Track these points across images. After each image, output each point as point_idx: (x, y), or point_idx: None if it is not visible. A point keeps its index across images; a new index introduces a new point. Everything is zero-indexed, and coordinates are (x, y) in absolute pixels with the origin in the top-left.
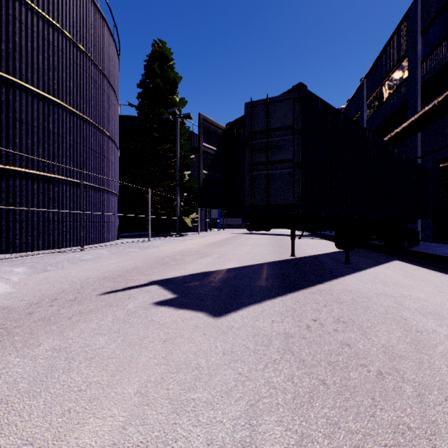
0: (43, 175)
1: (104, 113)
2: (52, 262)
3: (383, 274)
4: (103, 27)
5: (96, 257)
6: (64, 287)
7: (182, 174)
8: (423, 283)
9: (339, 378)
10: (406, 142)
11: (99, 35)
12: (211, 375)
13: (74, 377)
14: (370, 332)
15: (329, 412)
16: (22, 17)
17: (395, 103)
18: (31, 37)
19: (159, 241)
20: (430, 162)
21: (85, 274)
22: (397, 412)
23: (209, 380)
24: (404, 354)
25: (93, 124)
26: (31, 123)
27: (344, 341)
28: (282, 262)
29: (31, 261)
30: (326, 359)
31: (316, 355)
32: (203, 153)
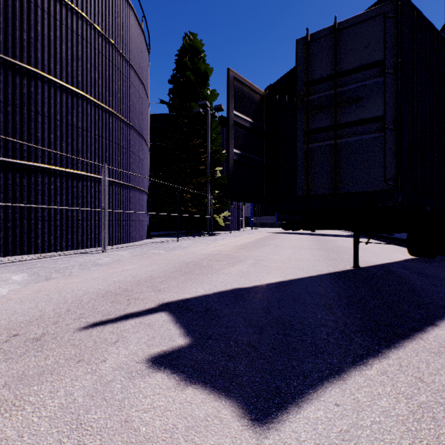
0: (66, 171)
1: (132, 107)
2: (61, 267)
3: None
4: (130, 16)
5: (114, 261)
6: (46, 309)
7: (213, 171)
8: None
9: None
10: None
11: (126, 24)
12: None
13: None
14: None
15: None
16: (44, 5)
17: None
18: (53, 26)
19: (188, 241)
20: None
21: (88, 285)
22: None
23: None
24: None
25: (120, 118)
26: (54, 116)
27: None
28: (342, 276)
29: (41, 265)
30: None
31: None
32: (234, 125)
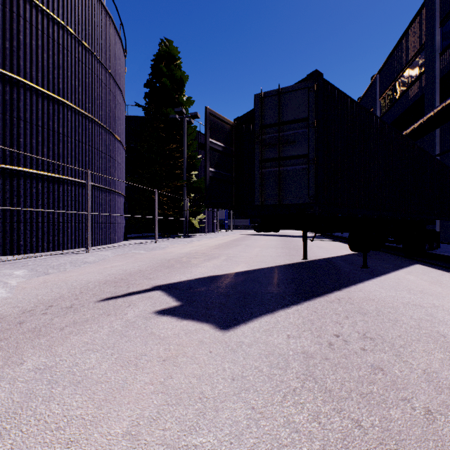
0: (48, 175)
1: (110, 113)
2: (55, 264)
3: (405, 279)
4: (109, 25)
5: (100, 259)
6: (62, 292)
7: (189, 175)
8: None
9: (377, 418)
10: (423, 139)
11: (104, 33)
12: (217, 410)
13: (54, 409)
14: (405, 353)
15: None
16: (27, 15)
17: (410, 99)
18: (35, 35)
19: (166, 243)
20: None
21: (87, 277)
22: None
23: (215, 417)
24: None
25: (99, 124)
26: (36, 122)
27: (376, 365)
28: (293, 266)
29: (33, 263)
30: (357, 389)
31: (344, 384)
32: (210, 150)
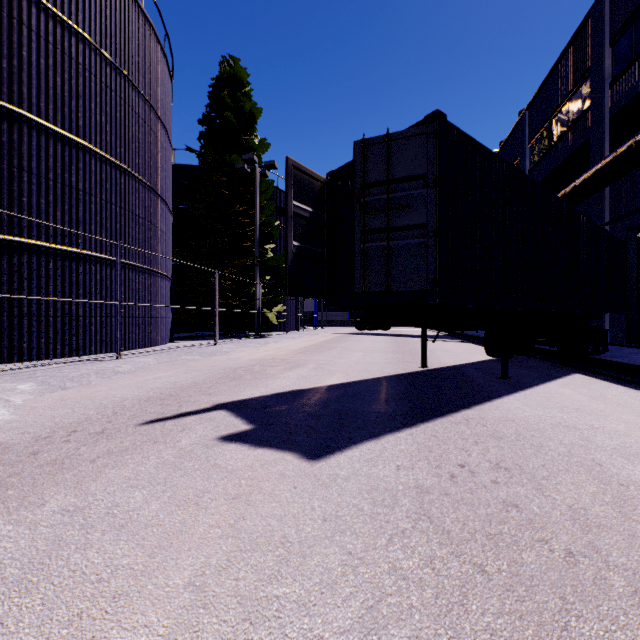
0: (63, 249)
1: (151, 161)
2: (74, 375)
3: (558, 393)
4: (149, 37)
5: (138, 369)
6: (88, 413)
7: (263, 249)
8: (620, 407)
9: (505, 562)
10: (587, 201)
11: (143, 48)
12: (304, 556)
13: (92, 558)
14: (548, 486)
15: (494, 622)
16: (32, 22)
17: (571, 145)
18: (44, 50)
19: (230, 345)
20: (624, 229)
21: (121, 393)
22: (605, 623)
23: (302, 564)
24: (605, 522)
25: (135, 177)
26: (45, 175)
27: (509, 501)
28: (408, 376)
29: (43, 374)
30: (483, 530)
31: (467, 524)
32: (293, 216)
